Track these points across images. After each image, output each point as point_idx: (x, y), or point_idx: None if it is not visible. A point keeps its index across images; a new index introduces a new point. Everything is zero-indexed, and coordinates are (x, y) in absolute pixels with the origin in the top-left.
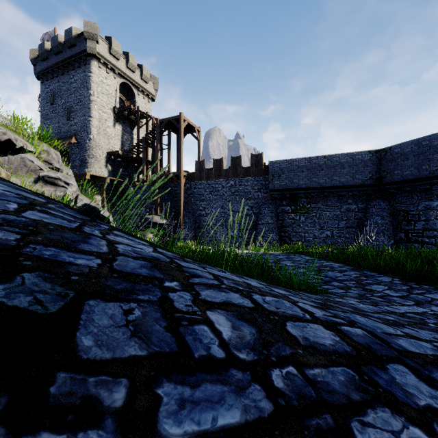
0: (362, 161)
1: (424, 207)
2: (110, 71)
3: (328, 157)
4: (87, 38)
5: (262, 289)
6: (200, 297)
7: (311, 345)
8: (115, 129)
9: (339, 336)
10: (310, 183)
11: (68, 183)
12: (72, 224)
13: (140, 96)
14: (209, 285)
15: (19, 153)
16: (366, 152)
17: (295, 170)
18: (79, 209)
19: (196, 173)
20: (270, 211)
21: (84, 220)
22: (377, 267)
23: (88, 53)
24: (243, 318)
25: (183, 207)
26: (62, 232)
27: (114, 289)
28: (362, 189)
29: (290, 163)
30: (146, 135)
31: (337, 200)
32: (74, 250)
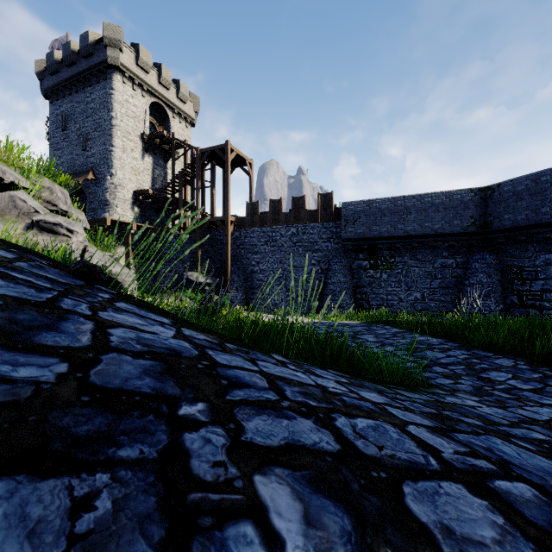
0: (462, 203)
1: (543, 261)
2: (137, 88)
3: (418, 196)
4: (108, 45)
5: (347, 400)
6: (244, 437)
7: (461, 550)
8: (144, 162)
9: (501, 511)
10: (394, 231)
11: (72, 231)
12: (43, 294)
13: (176, 119)
14: (260, 405)
15: (9, 191)
16: (467, 190)
17: (375, 213)
18: (70, 269)
19: (248, 218)
20: (343, 267)
21: (71, 286)
22: (492, 344)
23: (109, 65)
24: (324, 486)
25: (230, 262)
26: (16, 310)
27: (71, 436)
28: (462, 238)
29: (368, 205)
30: (183, 169)
31: (429, 252)
32: (22, 346)
